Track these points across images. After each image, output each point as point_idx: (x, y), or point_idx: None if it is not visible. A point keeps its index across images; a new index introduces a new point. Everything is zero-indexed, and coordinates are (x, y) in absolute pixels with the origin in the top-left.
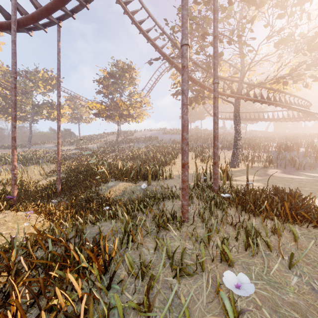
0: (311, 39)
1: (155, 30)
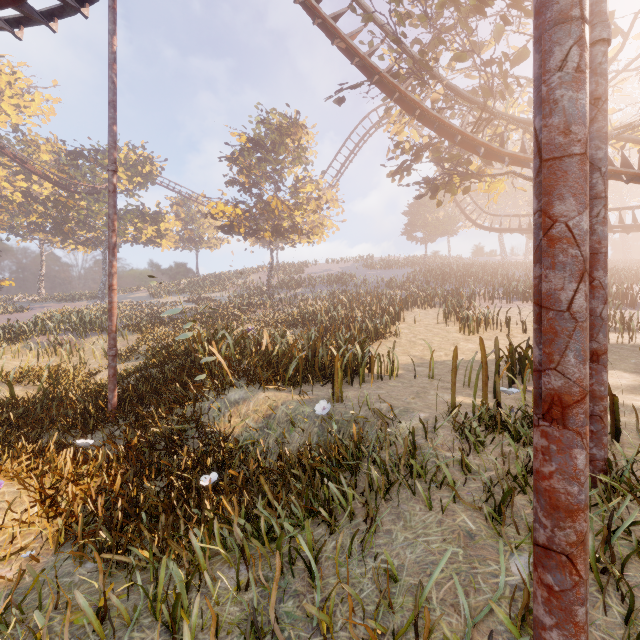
0: None
1: (352, 7)
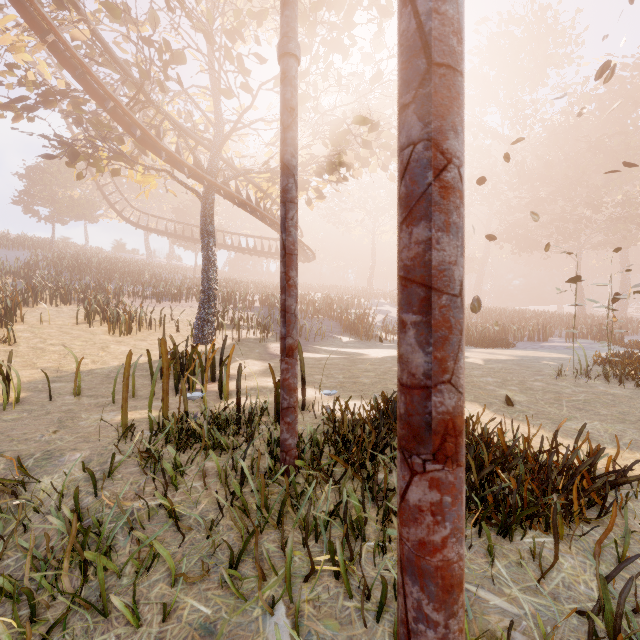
0: (336, 121)
1: None
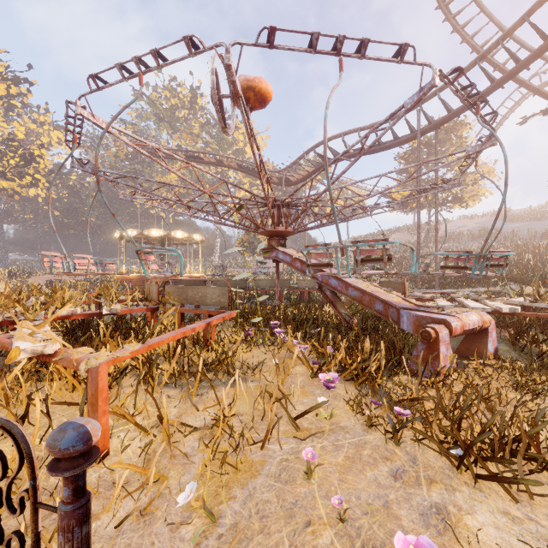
0: None
1: None
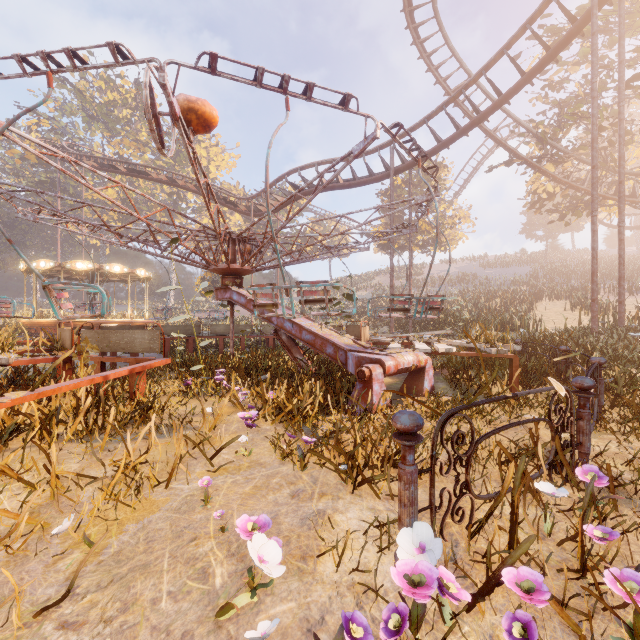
0: None
1: (512, 131)
